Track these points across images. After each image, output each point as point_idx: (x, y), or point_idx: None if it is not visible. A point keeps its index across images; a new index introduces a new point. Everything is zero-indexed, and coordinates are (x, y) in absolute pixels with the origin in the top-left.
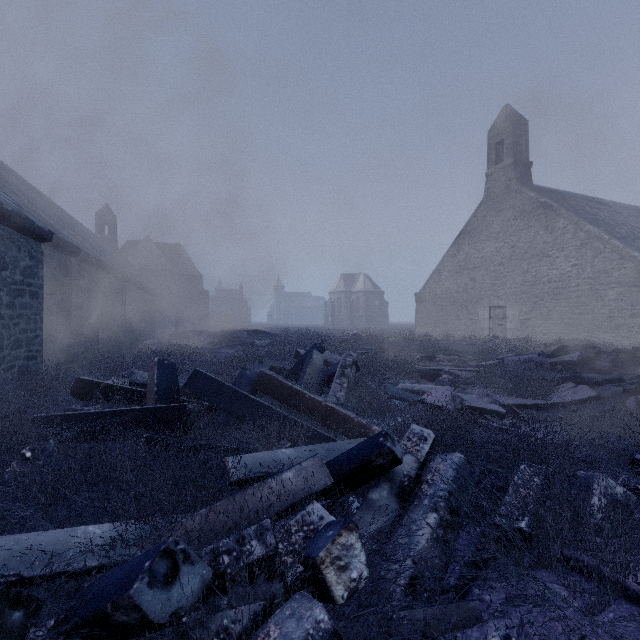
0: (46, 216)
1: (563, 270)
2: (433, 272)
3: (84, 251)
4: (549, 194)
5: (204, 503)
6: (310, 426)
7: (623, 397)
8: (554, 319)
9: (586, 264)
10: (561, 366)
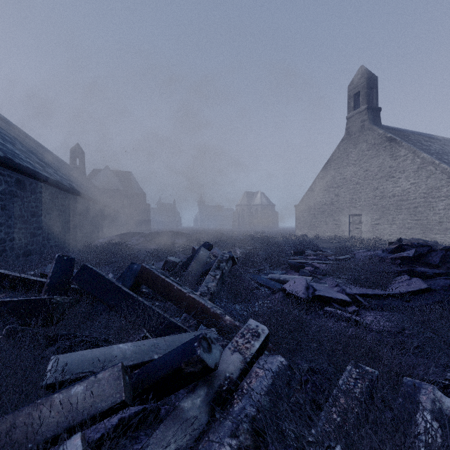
0: (14, 148)
1: (404, 187)
2: (308, 190)
3: (39, 173)
4: (394, 131)
5: (7, 410)
6: (166, 317)
7: None
8: (397, 224)
9: (421, 182)
10: (400, 261)
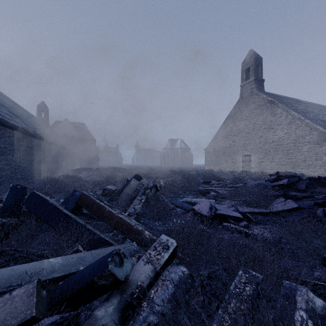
0: None
1: (280, 136)
2: (213, 137)
3: (7, 121)
4: (273, 96)
5: None
6: (97, 233)
7: (314, 208)
8: (275, 161)
9: (292, 132)
10: (277, 187)
